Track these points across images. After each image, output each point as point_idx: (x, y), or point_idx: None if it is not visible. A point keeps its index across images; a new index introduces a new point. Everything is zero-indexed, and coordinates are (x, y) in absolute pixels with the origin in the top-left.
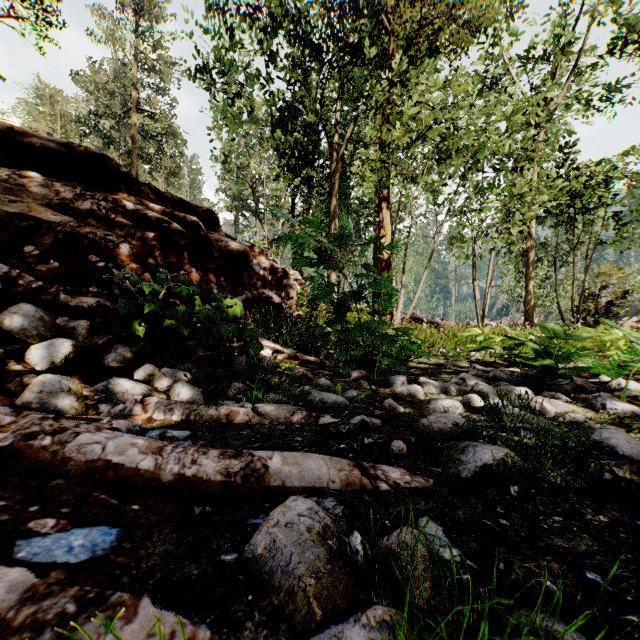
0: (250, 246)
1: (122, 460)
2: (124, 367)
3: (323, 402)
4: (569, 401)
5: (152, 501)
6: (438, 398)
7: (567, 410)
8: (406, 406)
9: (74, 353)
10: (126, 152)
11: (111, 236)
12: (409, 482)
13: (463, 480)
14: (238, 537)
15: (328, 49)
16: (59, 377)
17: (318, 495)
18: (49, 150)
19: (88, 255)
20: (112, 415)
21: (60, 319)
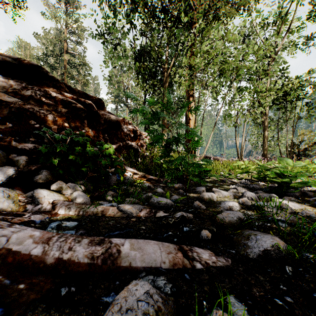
0: (122, 119)
1: (19, 248)
2: (47, 182)
3: (159, 203)
4: (299, 202)
5: (36, 279)
6: (225, 201)
7: (301, 208)
8: (206, 205)
9: (16, 174)
10: (61, 74)
11: (43, 110)
12: (215, 262)
13: (251, 260)
14: (91, 315)
15: (162, 19)
16: (4, 189)
17: (154, 273)
18: (7, 62)
19: (29, 120)
20: (33, 211)
21: (12, 155)
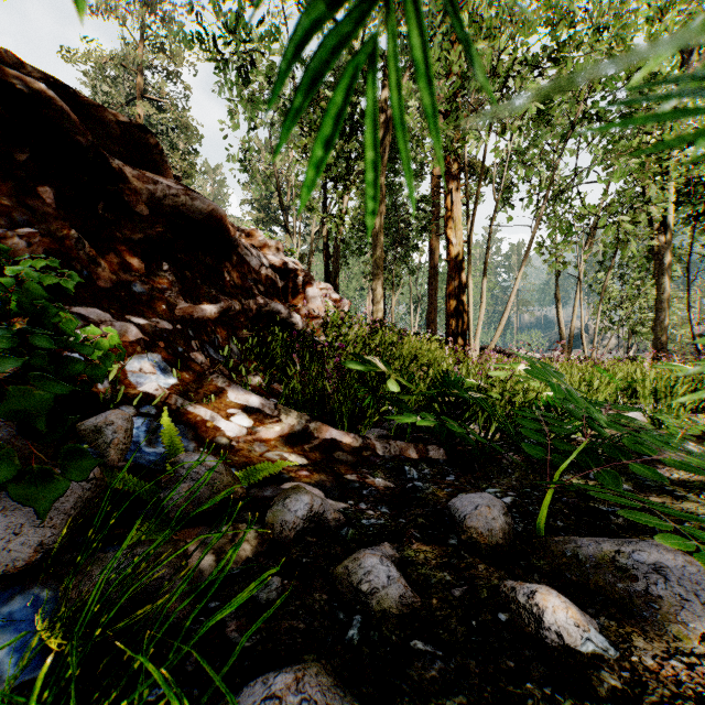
0: (249, 232)
1: None
2: None
3: None
4: None
5: None
6: None
7: None
8: None
9: None
10: None
11: None
12: None
13: None
14: None
15: None
16: None
17: None
18: None
19: None
20: None
21: None
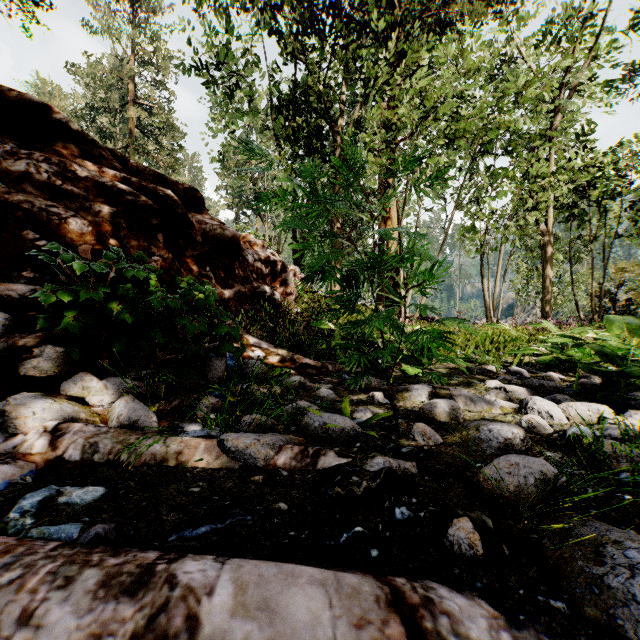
0: (244, 236)
1: None
2: (59, 375)
3: (324, 428)
4: None
5: None
6: (490, 423)
7: None
8: (442, 433)
9: None
10: (123, 147)
11: (56, 208)
12: None
13: None
14: None
15: (331, 26)
16: None
17: None
18: None
19: (23, 230)
20: None
21: None
